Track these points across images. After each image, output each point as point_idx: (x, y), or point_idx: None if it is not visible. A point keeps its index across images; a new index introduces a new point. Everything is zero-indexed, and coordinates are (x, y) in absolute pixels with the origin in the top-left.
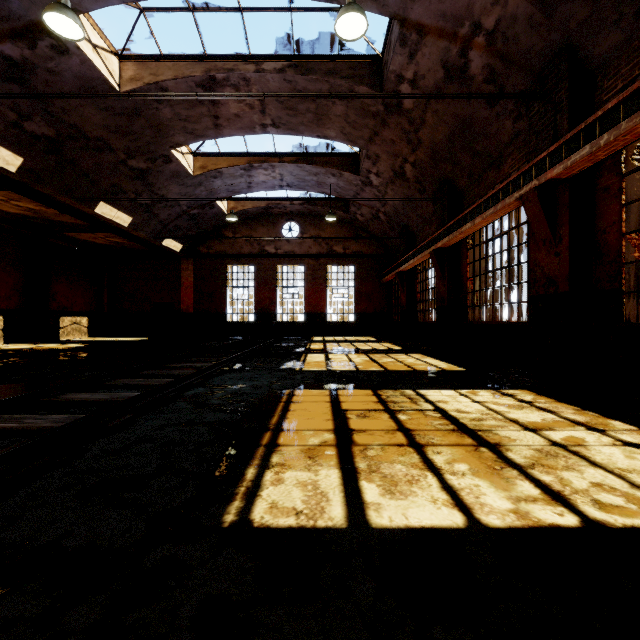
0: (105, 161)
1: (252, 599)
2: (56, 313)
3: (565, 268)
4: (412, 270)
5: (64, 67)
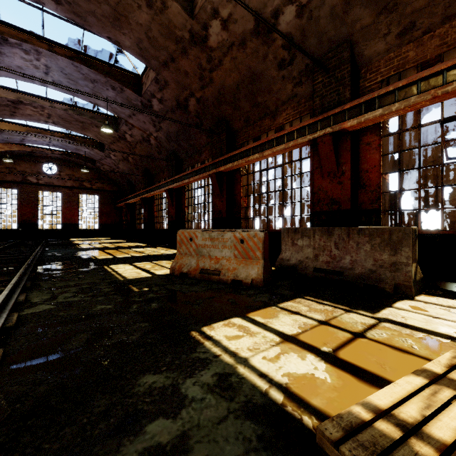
0: None
1: (104, 259)
2: None
3: (174, 213)
4: (133, 203)
5: None
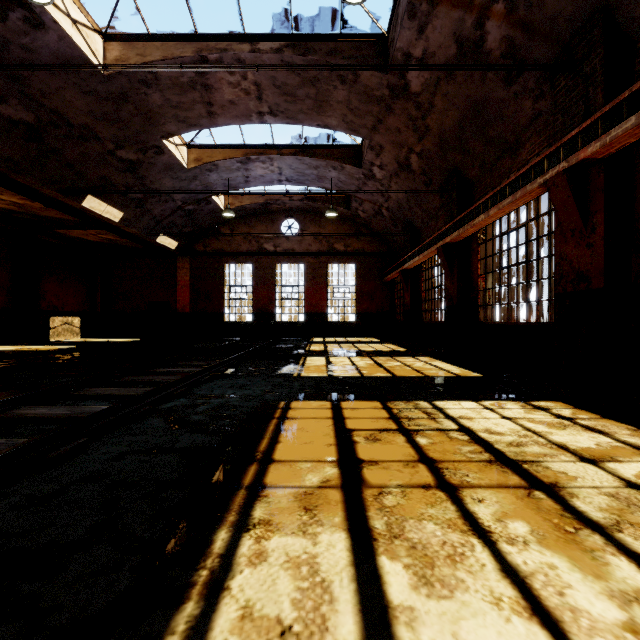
0: (92, 151)
1: None
2: (46, 313)
3: (600, 261)
4: (417, 268)
5: (40, 44)
